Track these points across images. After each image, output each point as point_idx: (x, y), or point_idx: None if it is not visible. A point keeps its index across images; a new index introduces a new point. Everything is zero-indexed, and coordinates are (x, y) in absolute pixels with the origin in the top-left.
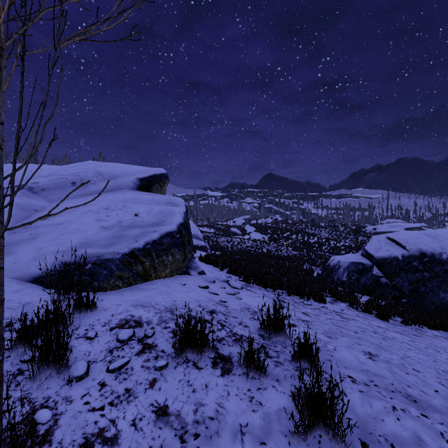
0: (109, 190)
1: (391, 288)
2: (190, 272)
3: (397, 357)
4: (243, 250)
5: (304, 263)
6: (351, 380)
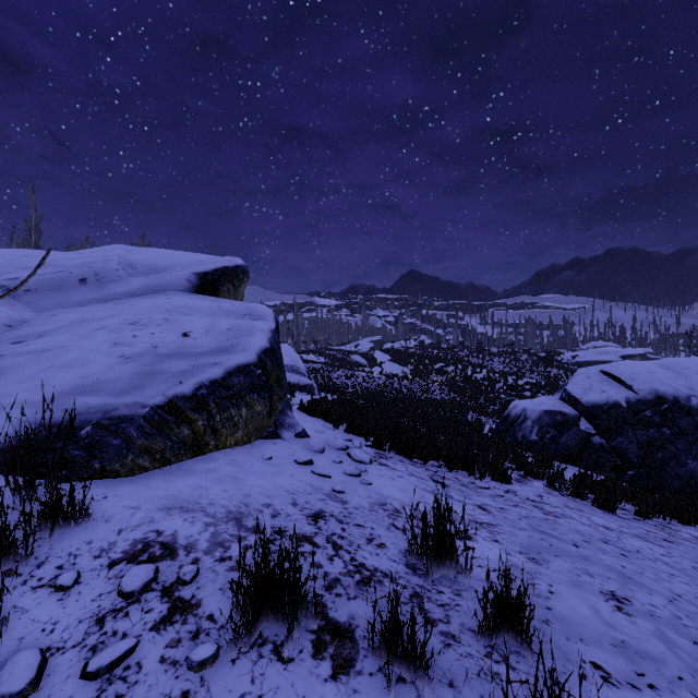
0: (145, 293)
1: (610, 452)
2: (281, 434)
3: (661, 600)
4: (371, 390)
5: (468, 412)
6: (601, 676)
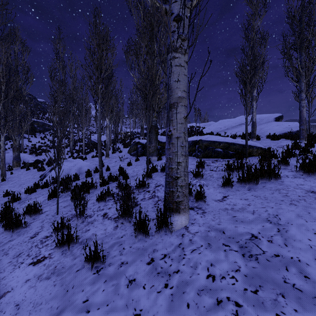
0: (266, 122)
1: None
2: None
3: None
4: None
5: None
6: None
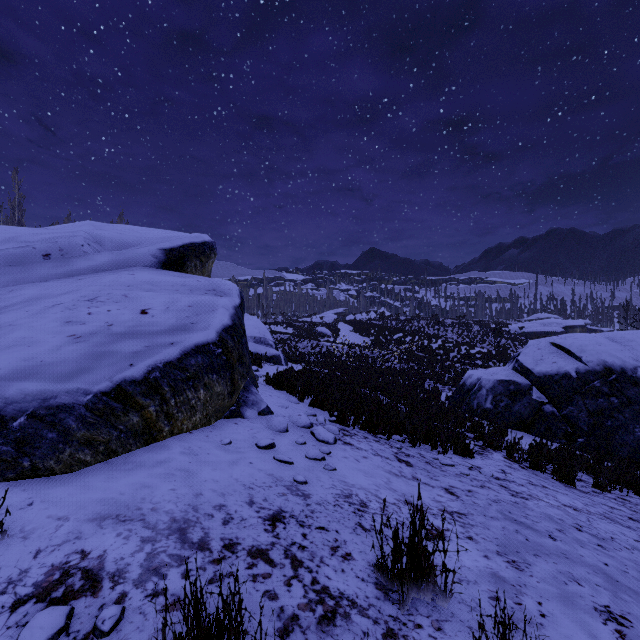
0: (110, 268)
1: (561, 420)
2: (243, 413)
3: None
4: (335, 360)
5: (426, 380)
6: None
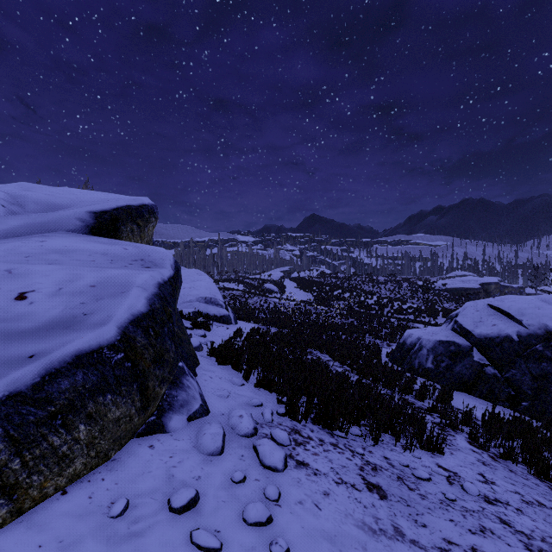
0: (23, 233)
1: (503, 383)
2: (166, 423)
3: None
4: (281, 316)
5: (365, 335)
6: None
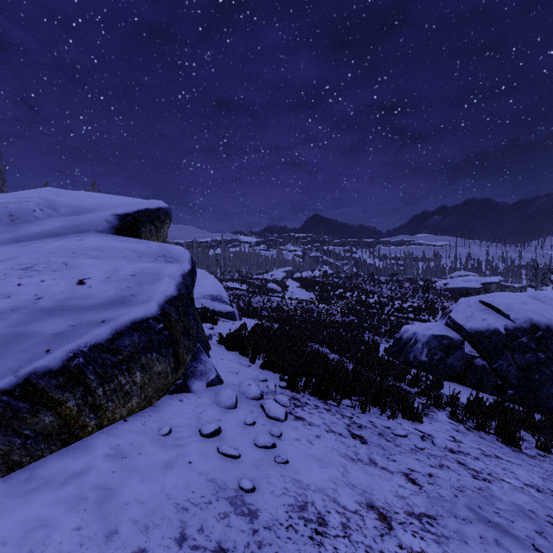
0: (61, 234)
1: (491, 373)
2: (190, 386)
3: None
4: (284, 314)
5: (365, 332)
6: None
